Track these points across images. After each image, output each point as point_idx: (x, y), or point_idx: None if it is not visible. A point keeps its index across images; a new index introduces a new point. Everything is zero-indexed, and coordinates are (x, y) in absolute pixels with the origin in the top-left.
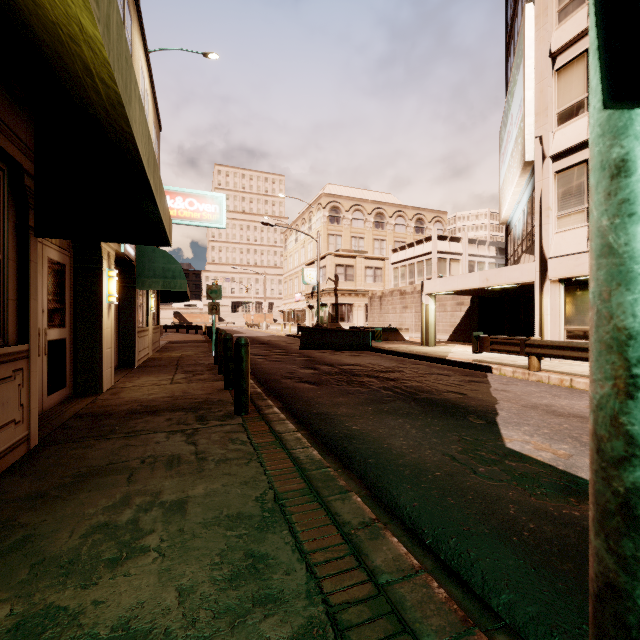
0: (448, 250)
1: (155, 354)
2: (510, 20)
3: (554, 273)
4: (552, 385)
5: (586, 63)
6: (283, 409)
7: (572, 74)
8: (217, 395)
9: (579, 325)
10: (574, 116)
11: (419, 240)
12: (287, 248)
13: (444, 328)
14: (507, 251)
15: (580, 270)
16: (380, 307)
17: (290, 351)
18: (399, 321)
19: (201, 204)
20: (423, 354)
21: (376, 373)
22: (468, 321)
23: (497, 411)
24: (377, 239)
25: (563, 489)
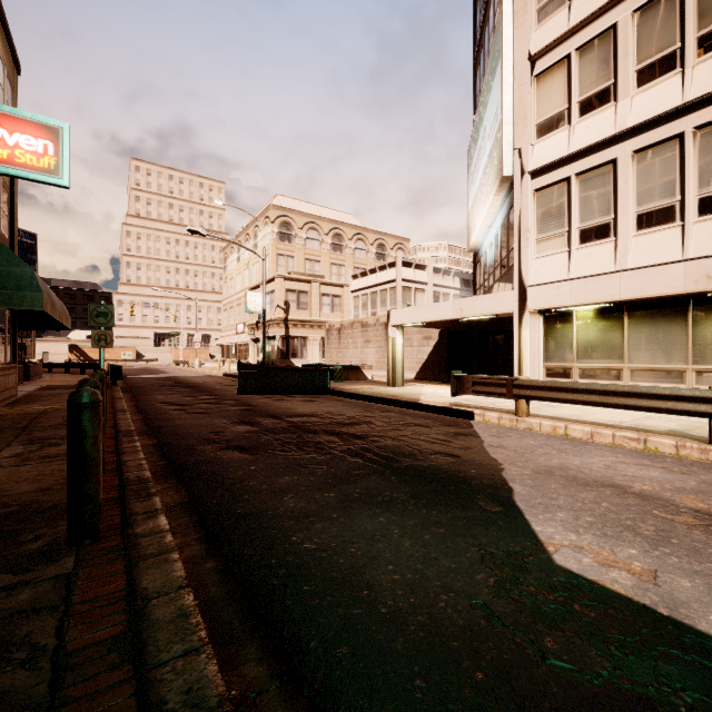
0: (413, 278)
1: (0, 409)
2: (479, 29)
3: (534, 303)
4: (548, 435)
5: (567, 71)
6: (186, 507)
7: (552, 82)
8: (58, 492)
9: (559, 362)
10: (554, 129)
11: (382, 266)
12: (227, 269)
13: (410, 365)
14: (475, 281)
15: (561, 300)
16: (339, 341)
17: (223, 397)
18: (360, 357)
19: (11, 132)
20: (392, 397)
21: (337, 427)
22: (436, 357)
23: (509, 484)
24: (335, 264)
25: (711, 684)
